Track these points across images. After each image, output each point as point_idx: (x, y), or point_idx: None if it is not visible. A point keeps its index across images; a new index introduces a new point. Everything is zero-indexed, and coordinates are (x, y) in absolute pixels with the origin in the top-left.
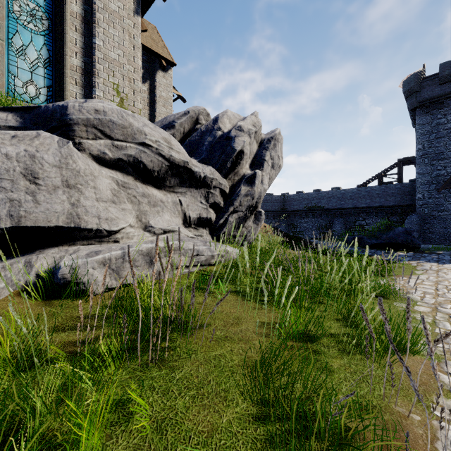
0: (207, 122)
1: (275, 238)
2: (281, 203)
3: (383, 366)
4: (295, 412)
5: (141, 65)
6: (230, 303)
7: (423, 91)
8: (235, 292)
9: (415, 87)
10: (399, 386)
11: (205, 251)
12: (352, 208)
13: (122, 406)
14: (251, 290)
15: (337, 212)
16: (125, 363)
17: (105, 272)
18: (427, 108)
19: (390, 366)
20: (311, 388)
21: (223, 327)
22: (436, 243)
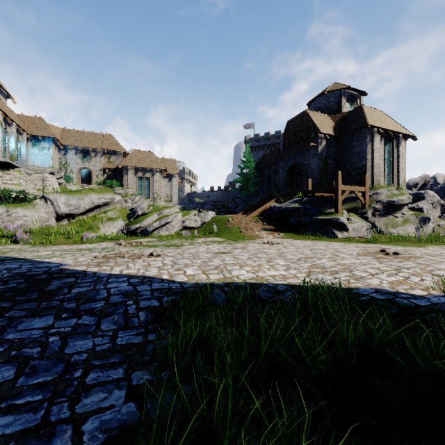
0: (431, 181)
1: None
2: None
3: None
4: None
5: None
6: None
7: None
8: None
9: None
10: None
11: None
12: None
13: None
14: None
15: None
16: None
17: None
18: None
19: None
20: None
21: None
22: None
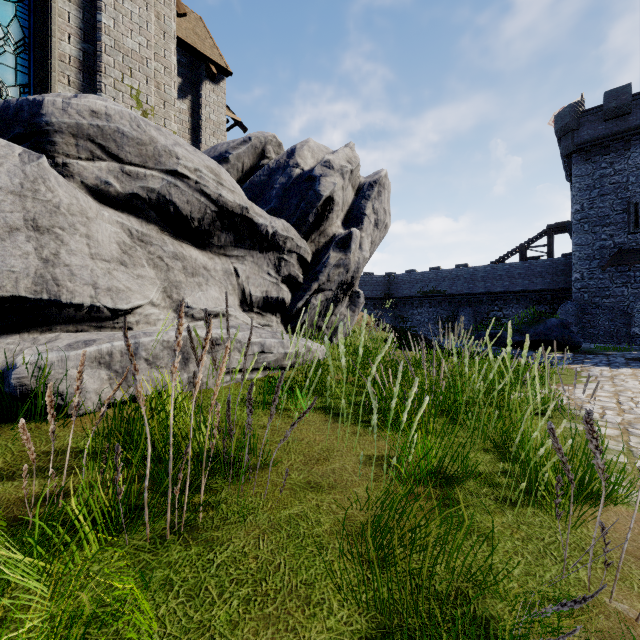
0: (278, 156)
1: (380, 331)
2: (385, 286)
3: (573, 526)
4: (448, 634)
5: (179, 71)
6: (315, 426)
7: (581, 129)
8: (321, 409)
9: (571, 124)
10: (619, 565)
11: (274, 347)
12: (484, 293)
13: (102, 629)
14: (348, 406)
15: (464, 299)
16: (120, 536)
17: (80, 366)
18: (587, 153)
19: (601, 529)
20: (460, 572)
21: (302, 465)
22: (600, 342)
